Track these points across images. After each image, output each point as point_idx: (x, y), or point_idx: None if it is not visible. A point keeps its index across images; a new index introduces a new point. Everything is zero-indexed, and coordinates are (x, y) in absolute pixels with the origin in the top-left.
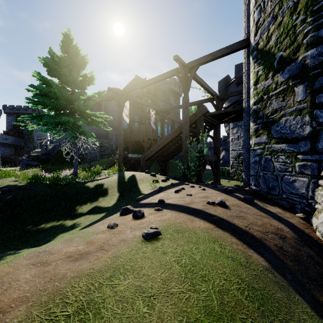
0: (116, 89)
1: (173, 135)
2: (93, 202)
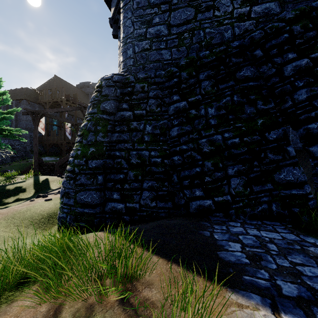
0: (30, 89)
1: None
2: (15, 197)
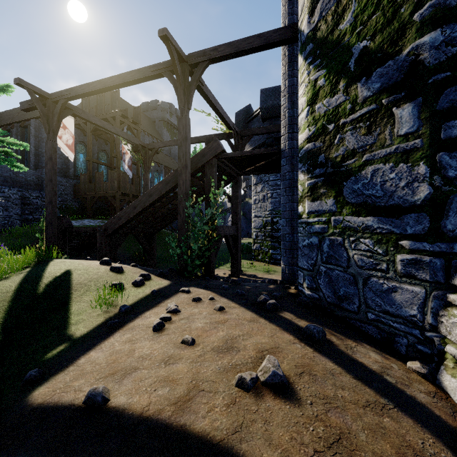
0: None
1: (162, 189)
2: None
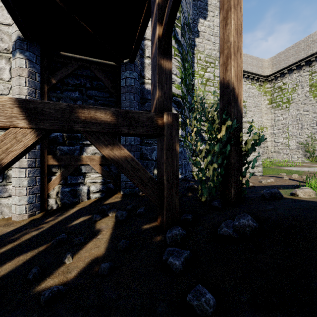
0: None
1: None
2: None
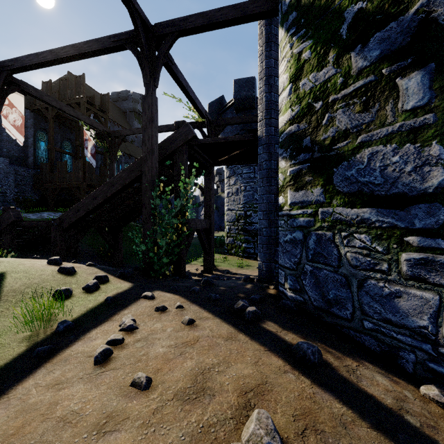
0: None
1: (127, 178)
2: None
